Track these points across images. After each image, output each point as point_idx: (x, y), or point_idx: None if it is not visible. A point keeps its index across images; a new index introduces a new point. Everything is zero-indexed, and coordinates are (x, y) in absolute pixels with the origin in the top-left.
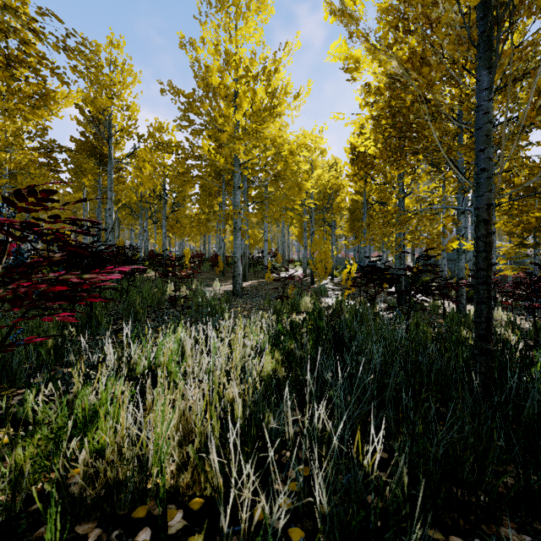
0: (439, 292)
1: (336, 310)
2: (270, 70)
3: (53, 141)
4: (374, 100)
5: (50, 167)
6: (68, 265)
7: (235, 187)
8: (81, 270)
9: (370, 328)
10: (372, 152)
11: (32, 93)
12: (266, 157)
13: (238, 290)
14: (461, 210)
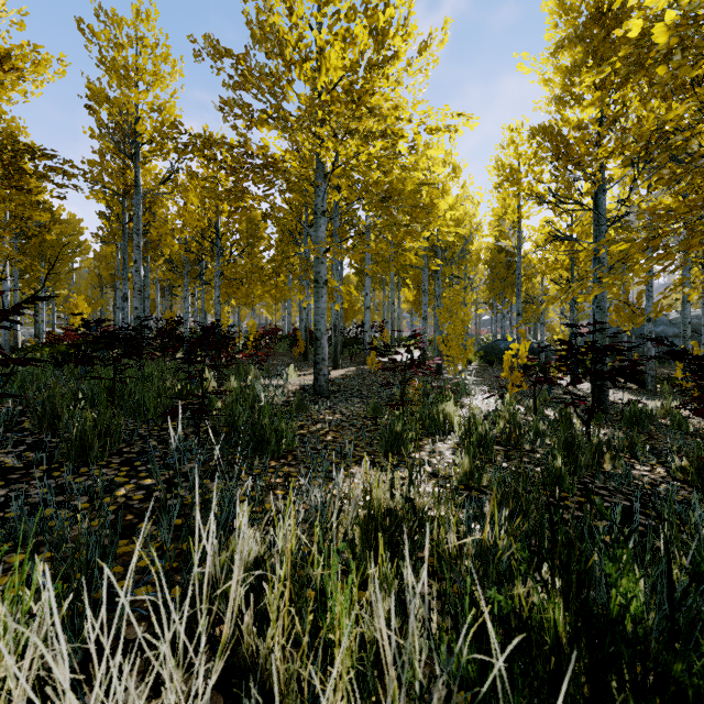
0: (634, 386)
1: (510, 432)
2: (377, 4)
3: (11, 135)
4: None
5: (12, 182)
6: None
7: (317, 212)
8: None
9: None
10: (661, 35)
11: None
12: (370, 154)
13: (322, 385)
14: None
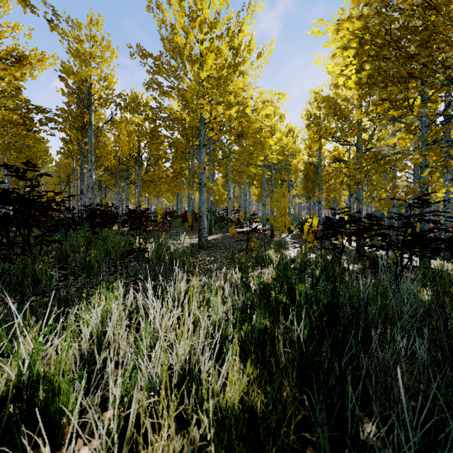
0: None
1: (301, 264)
2: (234, 30)
3: (28, 101)
4: (367, 3)
5: (26, 127)
6: (5, 214)
7: (200, 145)
8: (2, 218)
9: (358, 290)
10: (352, 84)
11: (6, 54)
12: (230, 114)
13: (203, 243)
14: (425, 163)
